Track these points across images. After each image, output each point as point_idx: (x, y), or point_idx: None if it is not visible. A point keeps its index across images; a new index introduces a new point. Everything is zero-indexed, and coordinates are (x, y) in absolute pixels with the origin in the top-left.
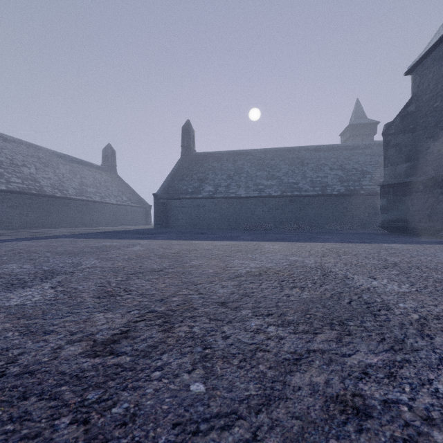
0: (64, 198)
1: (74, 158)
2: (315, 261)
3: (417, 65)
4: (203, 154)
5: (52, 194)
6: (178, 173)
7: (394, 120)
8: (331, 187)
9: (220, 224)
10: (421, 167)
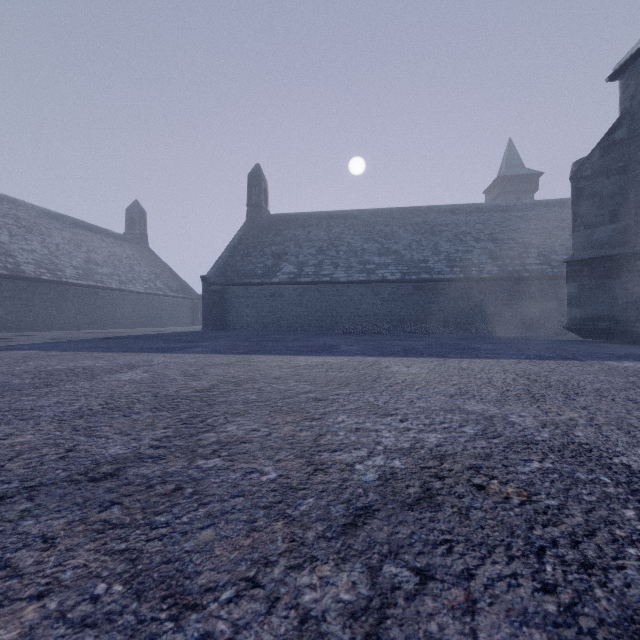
0: (57, 282)
1: (78, 222)
2: (539, 420)
3: (630, 62)
4: (280, 217)
5: (36, 275)
6: (241, 245)
7: (590, 154)
8: (478, 267)
9: (307, 324)
10: (639, 231)
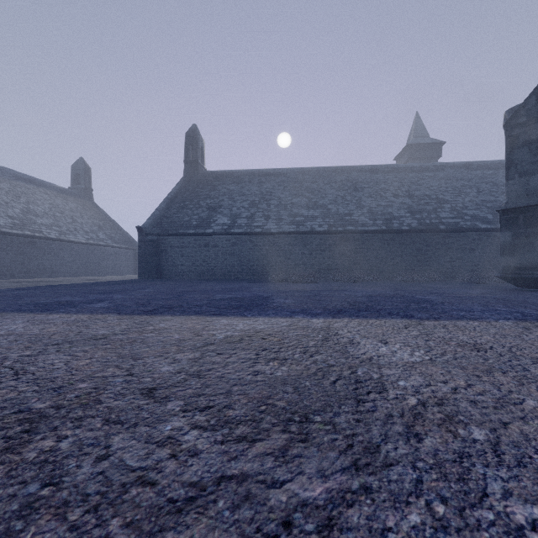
0: None
1: (21, 175)
2: None
3: None
4: (215, 173)
5: None
6: (178, 198)
7: (525, 100)
8: (398, 220)
9: (239, 273)
10: None
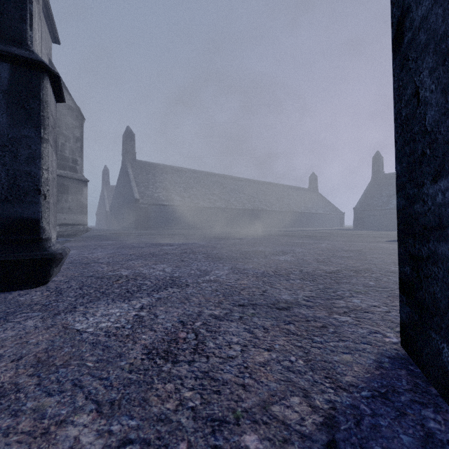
0: (301, 212)
1: (296, 187)
2: None
3: None
4: (390, 175)
5: (297, 211)
6: (369, 192)
7: None
8: None
9: None
10: None
